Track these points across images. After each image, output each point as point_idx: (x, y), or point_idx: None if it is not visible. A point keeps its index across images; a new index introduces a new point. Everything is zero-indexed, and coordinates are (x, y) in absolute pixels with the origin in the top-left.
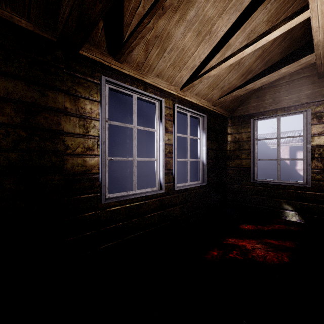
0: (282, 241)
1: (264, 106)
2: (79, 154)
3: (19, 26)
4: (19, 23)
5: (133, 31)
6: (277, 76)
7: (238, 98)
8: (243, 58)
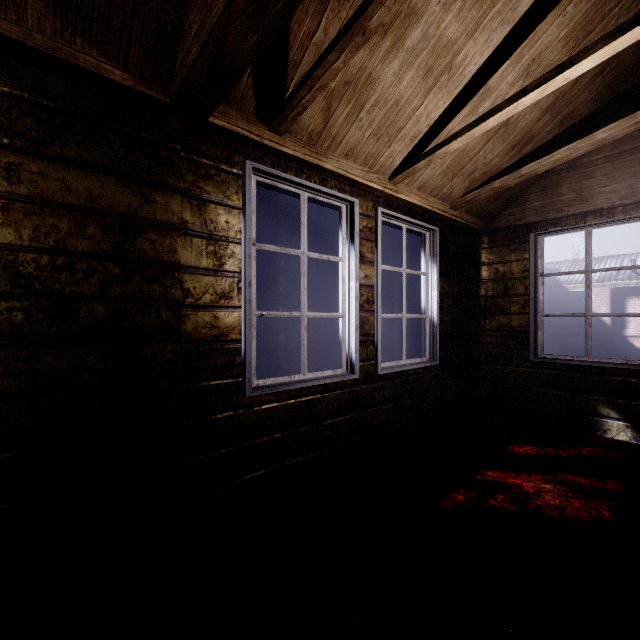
0: (598, 479)
1: (558, 206)
2: (207, 306)
3: (111, 81)
4: (111, 74)
5: (306, 76)
6: (586, 146)
7: (503, 192)
8: (516, 114)
